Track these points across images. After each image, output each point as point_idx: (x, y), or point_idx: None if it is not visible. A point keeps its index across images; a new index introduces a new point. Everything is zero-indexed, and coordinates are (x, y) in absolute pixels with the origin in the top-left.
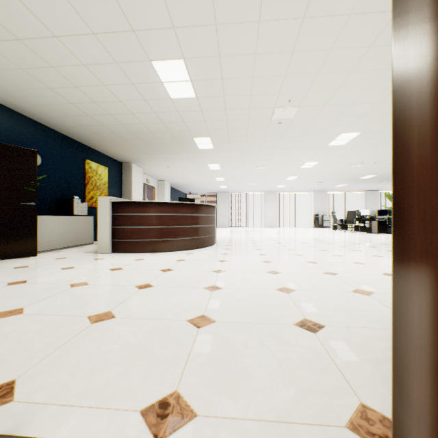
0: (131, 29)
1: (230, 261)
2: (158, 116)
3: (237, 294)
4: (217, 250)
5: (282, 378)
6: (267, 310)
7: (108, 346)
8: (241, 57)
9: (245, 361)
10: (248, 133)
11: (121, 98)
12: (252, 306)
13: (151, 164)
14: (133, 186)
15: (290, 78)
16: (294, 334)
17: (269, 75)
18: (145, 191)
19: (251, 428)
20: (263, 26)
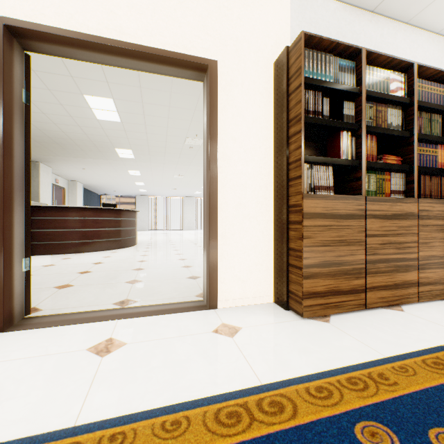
0: (70, 75)
1: (151, 255)
2: (82, 128)
3: (156, 270)
4: (139, 249)
5: (175, 291)
6: (173, 275)
7: (80, 294)
8: (159, 106)
9: (159, 289)
10: (166, 150)
11: (45, 111)
12: (165, 274)
13: (64, 165)
14: (41, 187)
15: (195, 122)
16: (185, 280)
17: (181, 119)
18: (53, 192)
19: (160, 300)
20: (174, 94)
